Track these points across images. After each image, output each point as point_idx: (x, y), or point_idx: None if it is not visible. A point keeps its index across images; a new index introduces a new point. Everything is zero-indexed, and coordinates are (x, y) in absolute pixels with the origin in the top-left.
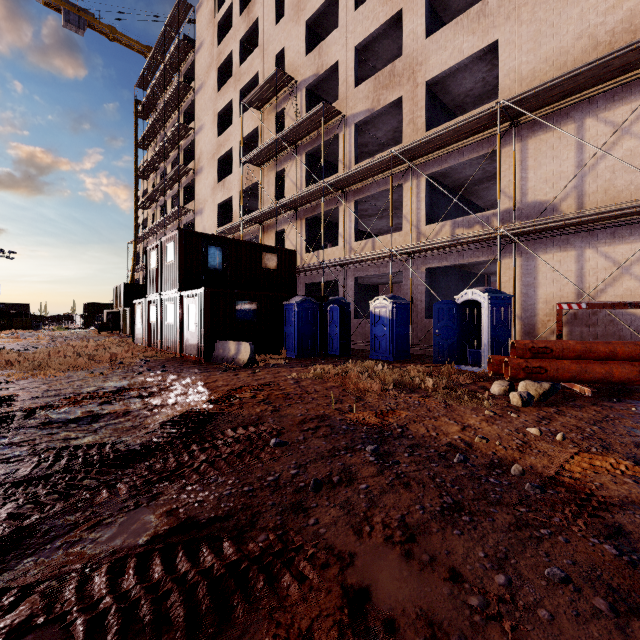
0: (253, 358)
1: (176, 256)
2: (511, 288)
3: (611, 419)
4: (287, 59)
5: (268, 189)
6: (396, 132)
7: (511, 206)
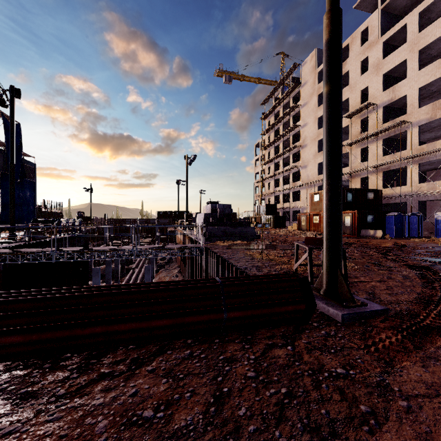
0: (383, 236)
1: None
2: None
3: None
4: (369, 92)
5: (355, 156)
6: None
7: None
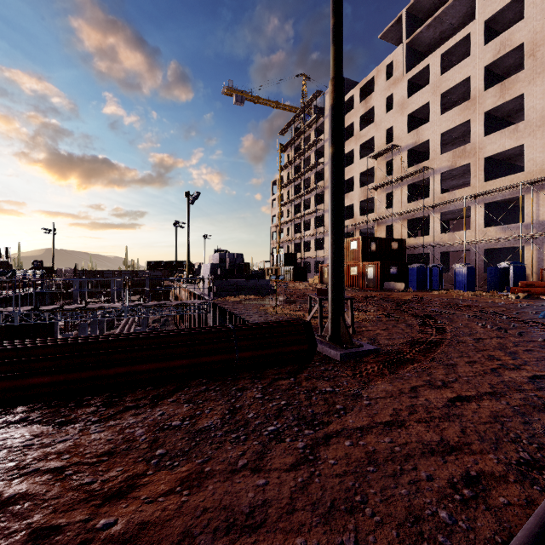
0: (405, 288)
1: (358, 247)
2: (531, 259)
3: (541, 301)
4: (394, 133)
5: (381, 202)
6: (464, 170)
7: (531, 222)
